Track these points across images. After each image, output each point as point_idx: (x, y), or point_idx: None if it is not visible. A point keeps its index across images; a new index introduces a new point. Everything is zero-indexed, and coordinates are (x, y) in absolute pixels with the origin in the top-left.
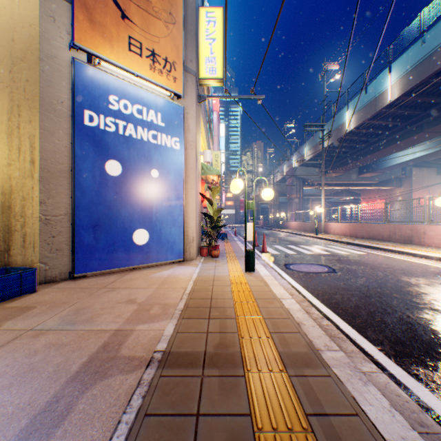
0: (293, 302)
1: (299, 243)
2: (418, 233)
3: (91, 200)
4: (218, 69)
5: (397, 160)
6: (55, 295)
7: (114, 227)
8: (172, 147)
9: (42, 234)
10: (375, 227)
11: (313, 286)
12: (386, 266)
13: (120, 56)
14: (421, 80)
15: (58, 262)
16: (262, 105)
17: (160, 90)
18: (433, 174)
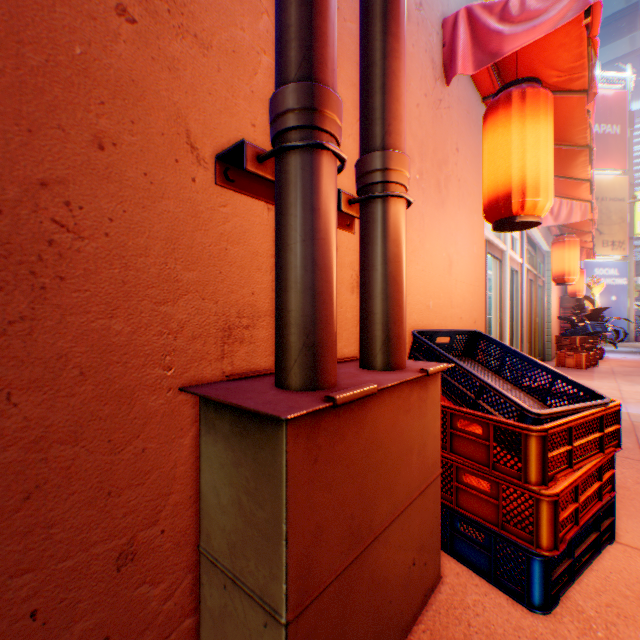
0: None
1: None
2: None
3: None
4: None
5: None
6: None
7: None
8: (620, 284)
9: None
10: None
11: None
12: None
13: (597, 251)
14: None
15: None
16: None
17: (614, 258)
18: None
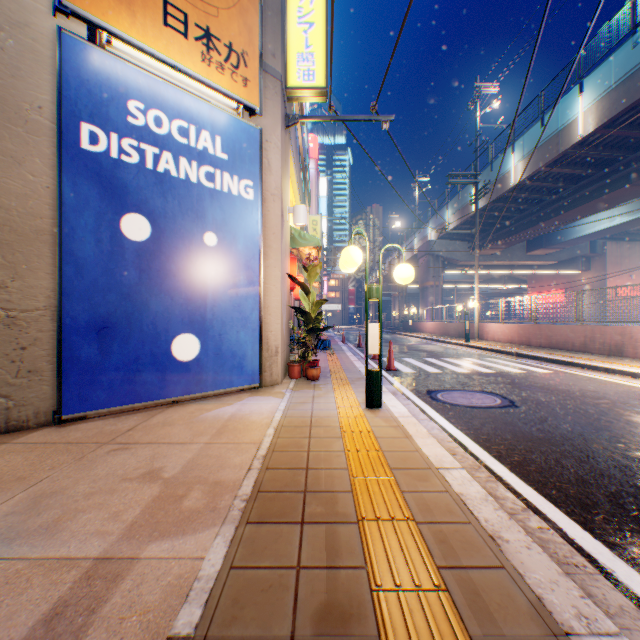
0: (466, 479)
1: (442, 355)
2: (633, 340)
3: (95, 282)
4: (318, 72)
5: (585, 229)
6: (11, 460)
7: (136, 331)
8: (241, 196)
9: (0, 344)
10: (560, 329)
11: (487, 436)
12: (596, 395)
13: (148, 32)
14: (632, 101)
15: (33, 394)
16: (389, 134)
17: (219, 98)
18: (638, 251)
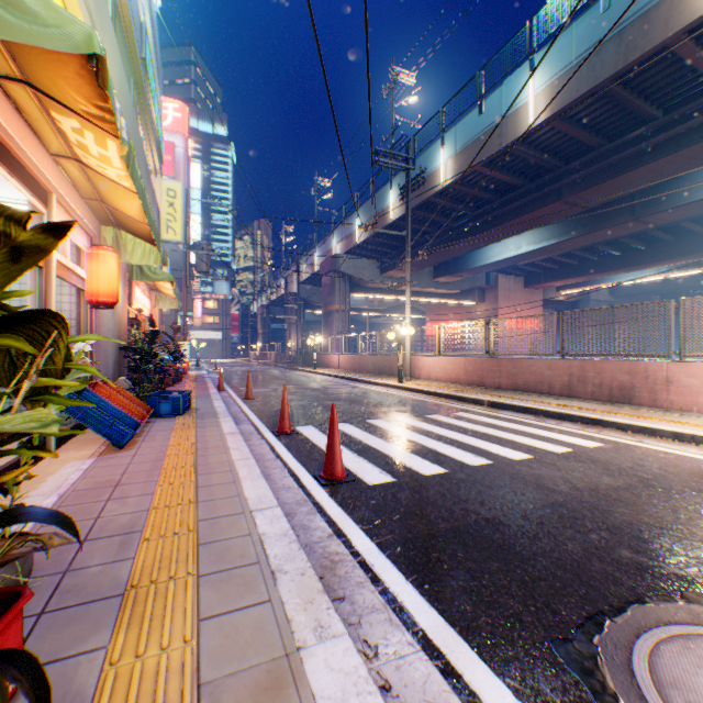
0: None
1: (390, 410)
2: (652, 381)
3: None
4: None
5: (493, 256)
6: None
7: None
8: None
9: None
10: (532, 365)
11: None
12: None
13: None
14: (601, 81)
15: None
16: None
17: None
18: (521, 286)
